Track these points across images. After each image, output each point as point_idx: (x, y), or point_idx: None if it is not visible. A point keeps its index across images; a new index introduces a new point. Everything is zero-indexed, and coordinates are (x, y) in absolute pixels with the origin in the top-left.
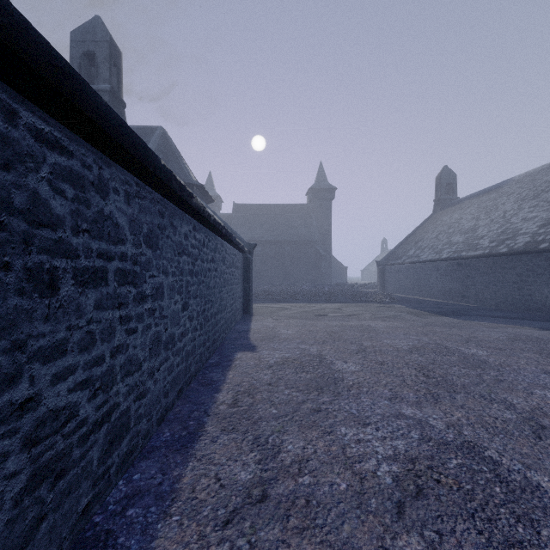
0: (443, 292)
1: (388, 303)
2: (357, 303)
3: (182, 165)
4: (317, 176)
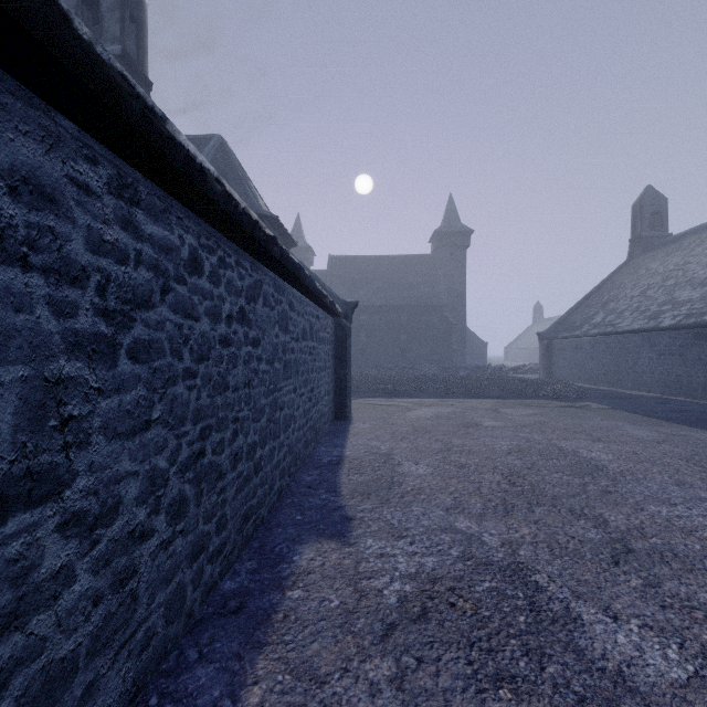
0: (665, 382)
1: (575, 400)
2: (522, 400)
3: (247, 188)
4: (445, 215)
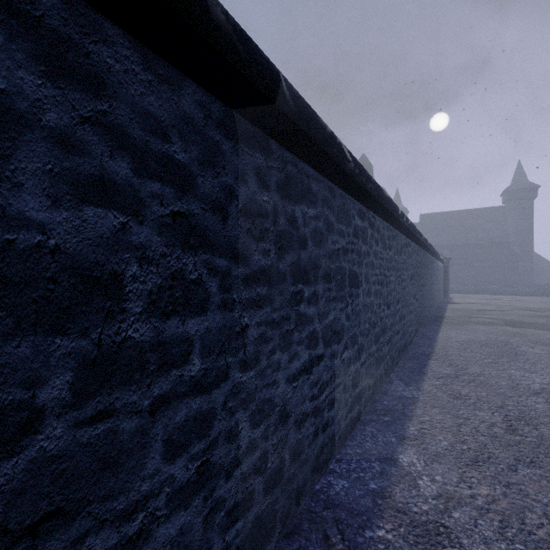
0: None
1: None
2: (538, 296)
3: None
4: (514, 177)
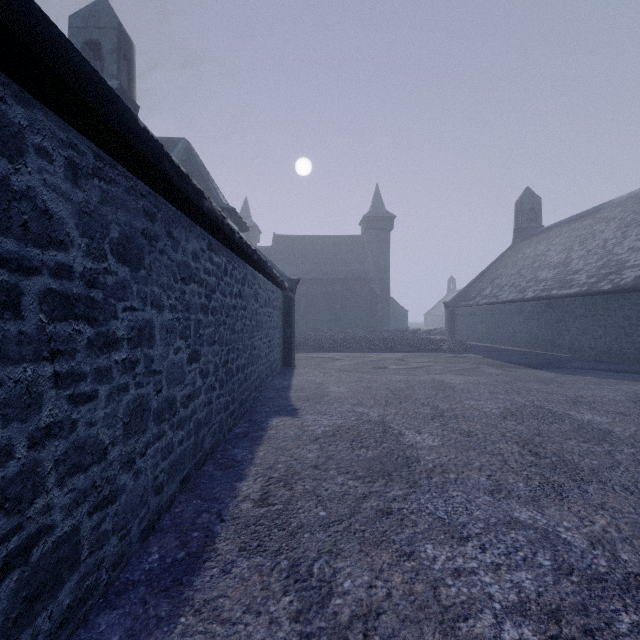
0: (528, 339)
1: (462, 353)
2: (424, 353)
3: (210, 185)
4: (373, 202)
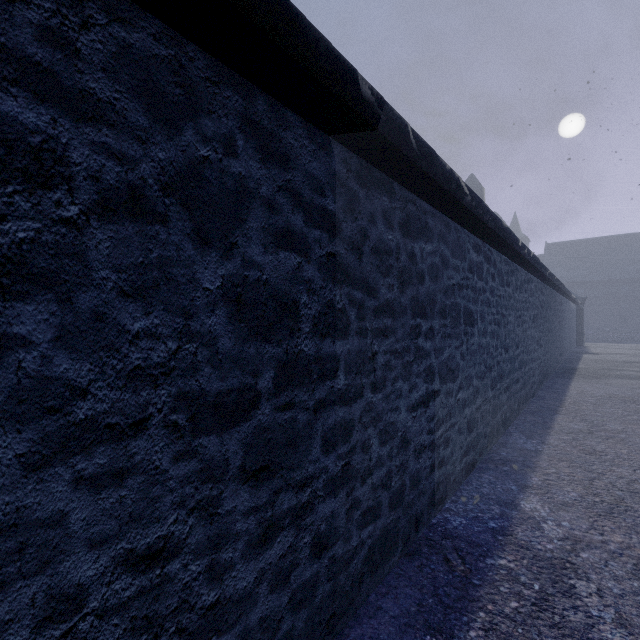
0: None
1: None
2: None
3: None
4: None
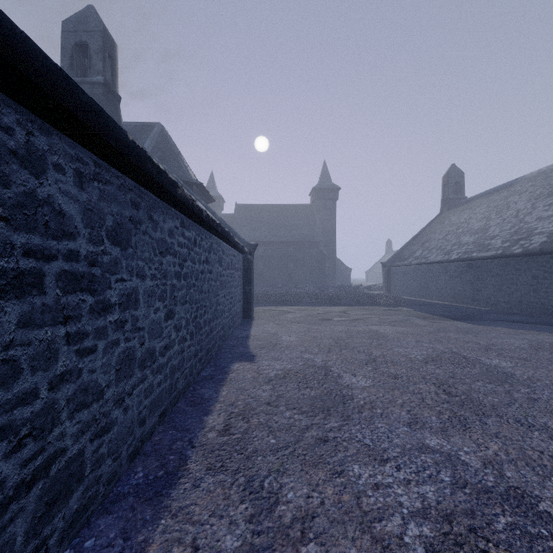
0: (453, 295)
1: (396, 306)
2: (363, 306)
3: (181, 163)
4: (321, 176)
